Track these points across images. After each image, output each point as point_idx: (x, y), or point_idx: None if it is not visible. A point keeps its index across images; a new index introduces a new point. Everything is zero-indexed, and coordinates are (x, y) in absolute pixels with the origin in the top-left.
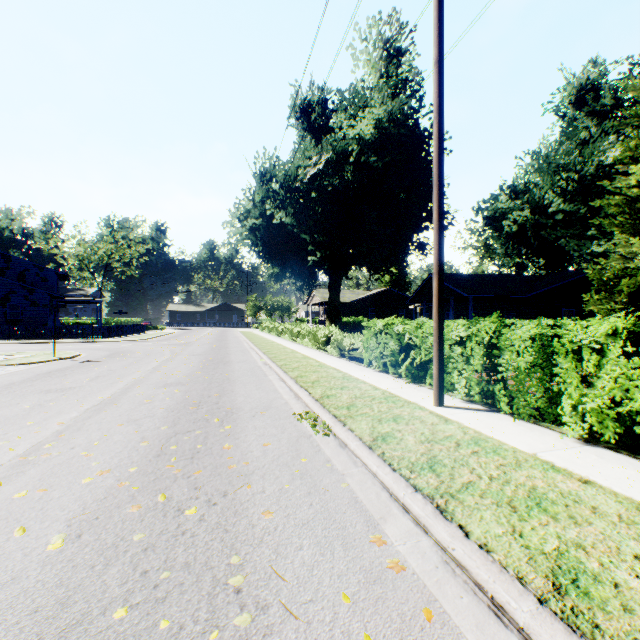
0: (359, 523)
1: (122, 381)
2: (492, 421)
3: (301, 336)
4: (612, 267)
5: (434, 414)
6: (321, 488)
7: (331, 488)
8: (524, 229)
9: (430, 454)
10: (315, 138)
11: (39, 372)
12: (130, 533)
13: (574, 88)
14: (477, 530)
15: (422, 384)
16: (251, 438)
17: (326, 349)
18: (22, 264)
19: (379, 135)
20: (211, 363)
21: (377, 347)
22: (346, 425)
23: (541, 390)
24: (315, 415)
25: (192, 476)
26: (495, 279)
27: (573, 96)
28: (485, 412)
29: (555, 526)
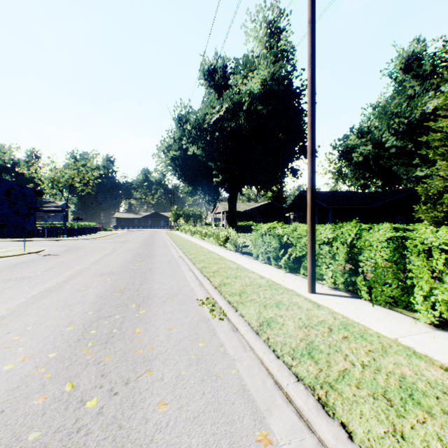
0: (246, 416)
1: (69, 271)
2: (355, 306)
3: (208, 236)
4: (436, 185)
5: (308, 300)
6: (213, 375)
7: (222, 375)
8: (367, 159)
9: (308, 339)
10: (218, 93)
11: (8, 264)
12: (27, 431)
13: (403, 58)
14: (359, 430)
15: (297, 274)
16: (159, 322)
17: (225, 245)
18: (9, 184)
19: (264, 90)
20: (140, 256)
21: (263, 245)
22: (238, 311)
23: (395, 282)
24: (213, 301)
25: (102, 362)
26: (347, 195)
27: (403, 64)
28: (348, 298)
29: (433, 424)
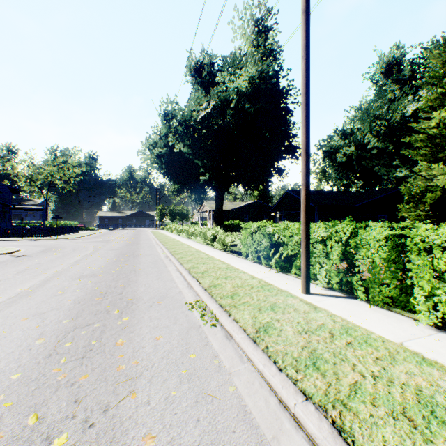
0: None
1: (44, 273)
2: (353, 308)
3: (195, 235)
4: (418, 185)
5: (304, 302)
6: (209, 394)
7: (219, 394)
8: (350, 160)
9: (310, 347)
10: (205, 90)
11: None
12: None
13: (384, 63)
14: None
15: (288, 273)
16: (145, 331)
17: (213, 245)
18: None
19: (252, 88)
20: (124, 256)
21: (252, 244)
22: (231, 315)
23: (394, 282)
24: (204, 304)
25: (76, 383)
26: (332, 194)
27: (383, 68)
28: (344, 299)
29: None
